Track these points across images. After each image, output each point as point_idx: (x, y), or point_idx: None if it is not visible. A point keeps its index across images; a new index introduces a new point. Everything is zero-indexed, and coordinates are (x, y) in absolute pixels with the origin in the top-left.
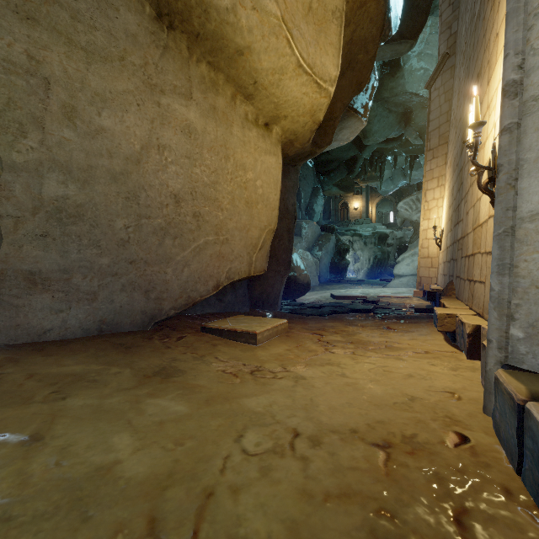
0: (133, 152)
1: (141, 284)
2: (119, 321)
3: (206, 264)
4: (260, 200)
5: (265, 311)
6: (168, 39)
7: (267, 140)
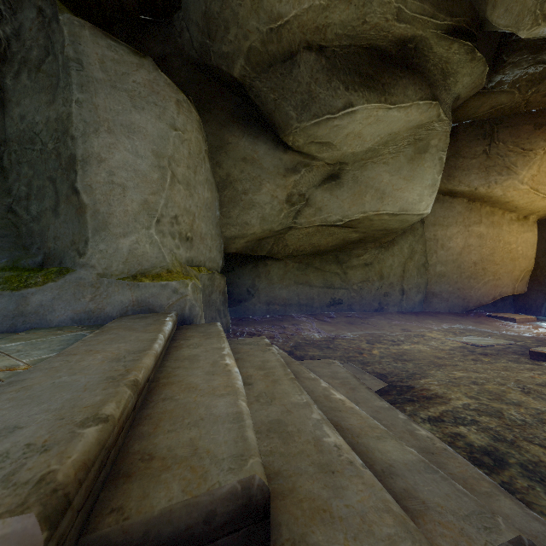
0: (459, 251)
1: (461, 296)
2: (454, 308)
3: (488, 289)
4: (520, 256)
5: (527, 315)
6: (472, 206)
7: (525, 225)
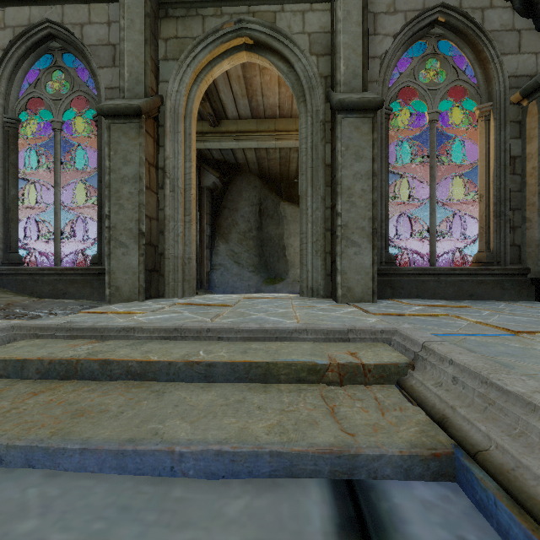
0: None
1: None
2: None
3: None
4: None
5: None
6: None
7: None
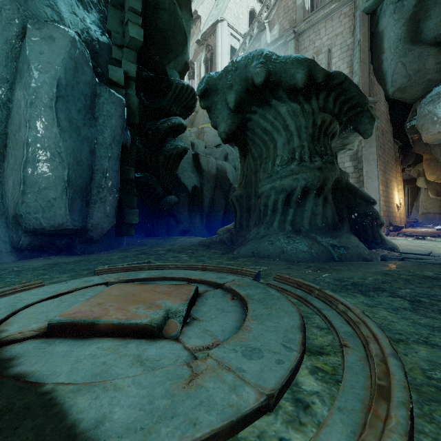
0: None
1: None
2: None
3: None
4: None
5: None
6: None
7: None
